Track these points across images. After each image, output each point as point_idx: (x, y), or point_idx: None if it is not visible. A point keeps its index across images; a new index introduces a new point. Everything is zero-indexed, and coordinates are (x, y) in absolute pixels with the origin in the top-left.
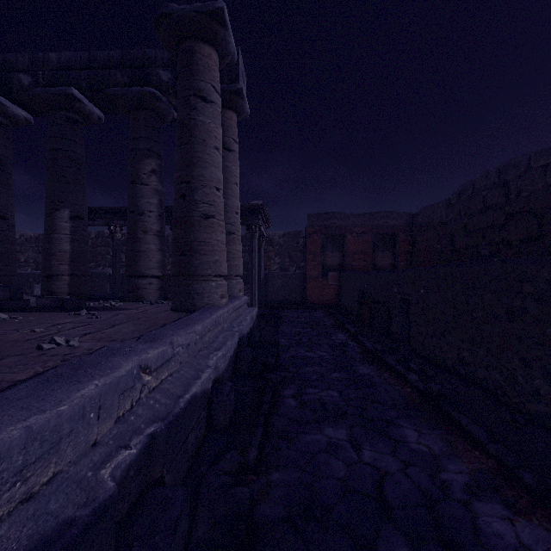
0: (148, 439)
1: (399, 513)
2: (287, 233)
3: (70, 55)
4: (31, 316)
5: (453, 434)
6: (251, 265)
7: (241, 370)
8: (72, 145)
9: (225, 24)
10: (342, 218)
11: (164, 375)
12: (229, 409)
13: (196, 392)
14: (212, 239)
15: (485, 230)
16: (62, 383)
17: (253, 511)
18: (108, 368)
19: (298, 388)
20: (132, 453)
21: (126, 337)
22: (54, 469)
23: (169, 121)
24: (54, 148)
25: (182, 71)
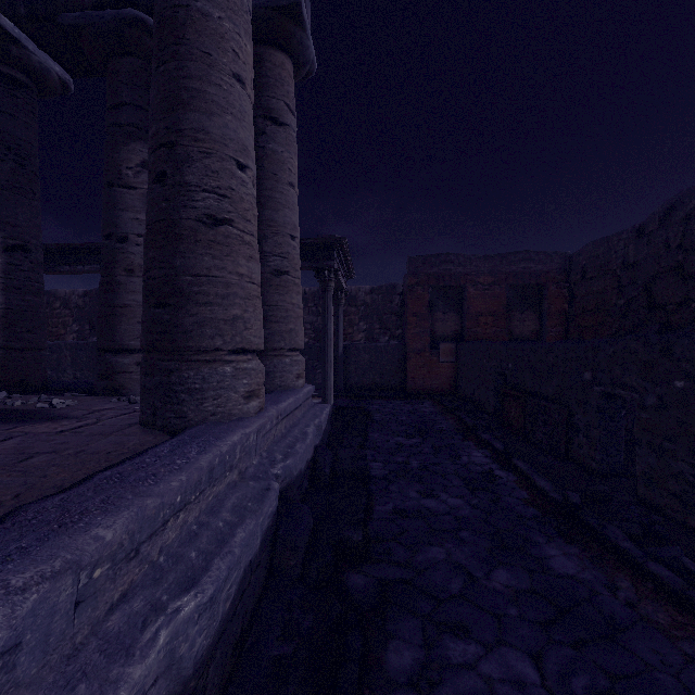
0: None
1: None
2: (377, 288)
3: None
4: None
5: None
6: (323, 332)
7: (285, 571)
8: (8, 123)
9: None
10: (460, 262)
11: None
12: None
13: None
14: (224, 271)
15: None
16: None
17: None
18: None
19: (423, 637)
20: None
21: None
22: None
23: None
24: None
25: None
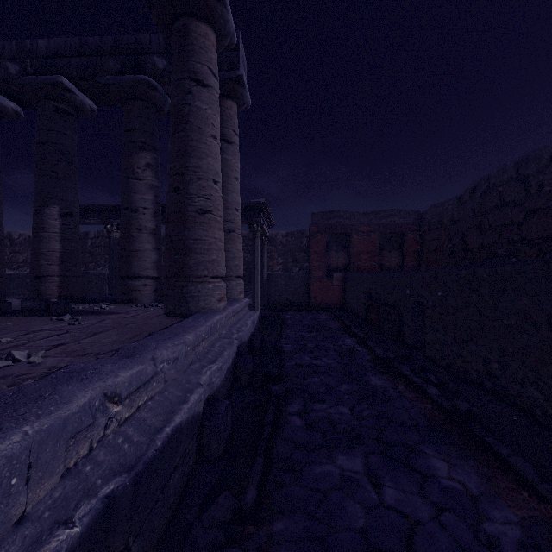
0: (103, 504)
1: None
2: (291, 233)
3: (59, 42)
4: (8, 321)
5: (490, 466)
6: (253, 265)
7: (240, 382)
8: (62, 138)
9: None
10: (347, 216)
11: (142, 400)
12: (224, 433)
13: (181, 421)
14: (208, 237)
15: (501, 228)
16: None
17: None
18: (54, 403)
19: (304, 403)
20: (73, 533)
21: (102, 350)
22: None
23: (165, 113)
24: (43, 141)
25: (175, 51)
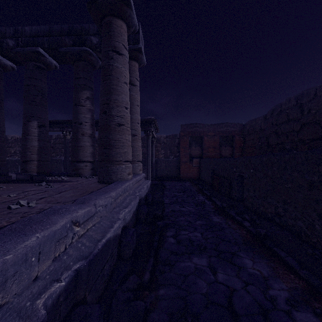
0: (74, 273)
1: (244, 319)
2: (169, 136)
3: (37, 28)
4: (11, 186)
5: (275, 262)
6: (147, 155)
7: (140, 219)
8: (39, 82)
9: (131, 6)
10: (201, 126)
11: (89, 226)
12: (132, 245)
13: (110, 237)
14: (122, 139)
15: (288, 133)
16: (13, 236)
17: (147, 318)
18: (48, 224)
19: (175, 231)
20: (61, 285)
21: (66, 200)
22: (1, 301)
23: (97, 68)
24: (28, 84)
25: (104, 35)
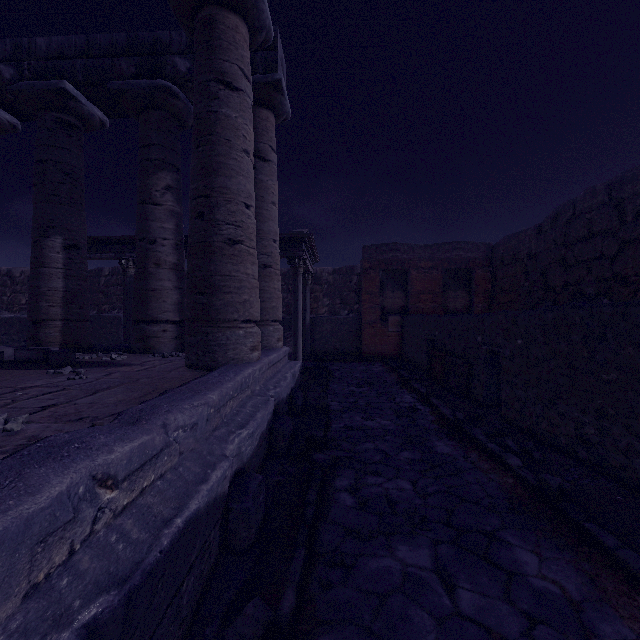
0: (80, 638)
1: None
2: (338, 269)
3: (62, 40)
4: None
5: (592, 561)
6: (294, 308)
7: (277, 449)
8: (66, 156)
9: None
10: (405, 250)
11: (148, 480)
12: (256, 518)
13: (197, 508)
14: (239, 272)
15: (590, 262)
16: None
17: None
18: (16, 495)
19: (355, 476)
20: None
21: (101, 414)
22: None
23: (189, 126)
24: (43, 159)
25: (199, 48)
